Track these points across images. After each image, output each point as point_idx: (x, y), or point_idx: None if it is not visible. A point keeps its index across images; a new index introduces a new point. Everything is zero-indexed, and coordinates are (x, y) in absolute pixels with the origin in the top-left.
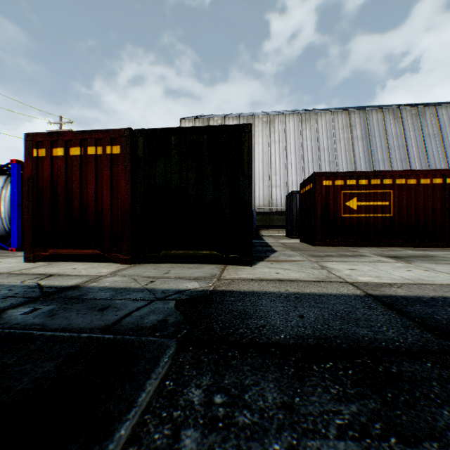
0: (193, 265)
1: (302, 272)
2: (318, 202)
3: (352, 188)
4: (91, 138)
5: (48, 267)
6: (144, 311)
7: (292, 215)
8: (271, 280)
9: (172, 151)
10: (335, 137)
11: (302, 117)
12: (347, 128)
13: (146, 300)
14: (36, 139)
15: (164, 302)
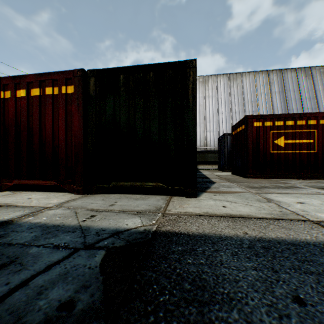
0: (140, 196)
1: (250, 206)
2: (250, 140)
3: (280, 128)
4: (48, 80)
5: (7, 197)
6: (54, 273)
7: (224, 153)
8: (221, 217)
9: (121, 89)
10: (256, 92)
11: (230, 77)
12: (267, 84)
13: (69, 248)
14: (3, 82)
15: (89, 253)
